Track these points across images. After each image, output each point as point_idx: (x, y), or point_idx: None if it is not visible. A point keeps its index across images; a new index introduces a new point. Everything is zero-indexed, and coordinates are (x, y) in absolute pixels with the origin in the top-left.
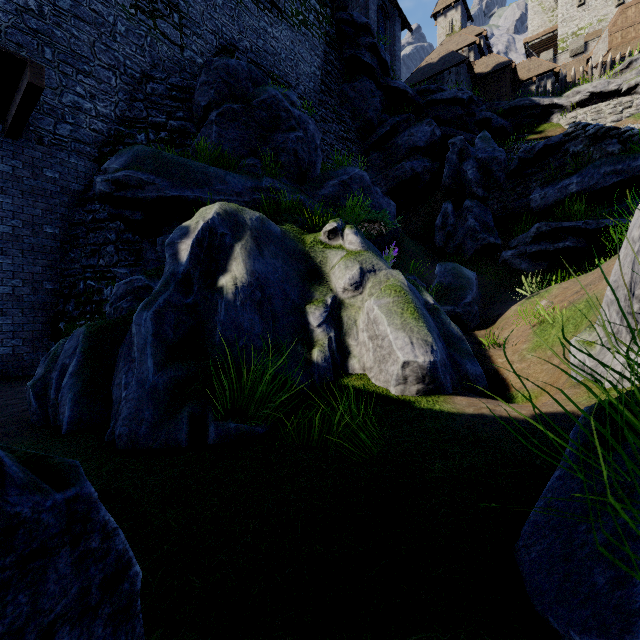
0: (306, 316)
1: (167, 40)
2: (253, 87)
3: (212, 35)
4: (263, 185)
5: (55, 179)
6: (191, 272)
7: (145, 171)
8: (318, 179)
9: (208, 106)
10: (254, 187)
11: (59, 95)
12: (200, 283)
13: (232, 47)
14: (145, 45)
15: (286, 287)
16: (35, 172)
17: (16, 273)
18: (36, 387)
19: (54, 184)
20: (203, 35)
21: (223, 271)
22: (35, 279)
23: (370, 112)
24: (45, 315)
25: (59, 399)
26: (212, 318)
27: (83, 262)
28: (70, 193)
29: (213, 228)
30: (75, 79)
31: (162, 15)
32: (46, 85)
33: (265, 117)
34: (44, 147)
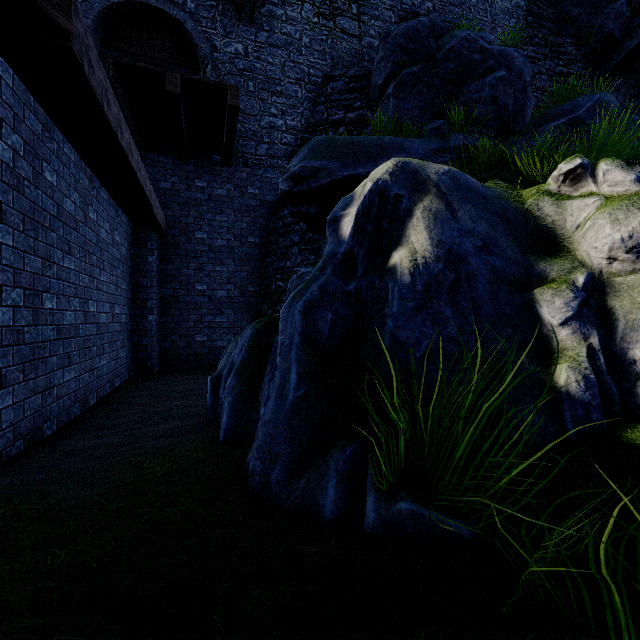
0: (535, 307)
1: (346, 35)
2: (436, 43)
3: (390, 11)
4: (451, 145)
5: (255, 194)
6: (354, 250)
7: (318, 158)
8: (529, 126)
9: (385, 83)
10: (439, 149)
11: (258, 120)
12: (366, 264)
13: (412, 15)
14: (326, 48)
15: (495, 262)
16: (242, 191)
17: (230, 279)
18: (212, 383)
19: (255, 199)
20: (381, 15)
21: (397, 245)
22: (242, 283)
23: (608, 24)
24: (249, 314)
25: (222, 400)
26: (380, 311)
27: (275, 265)
28: (266, 205)
29: (384, 190)
30: (270, 102)
31: (341, 12)
32: (250, 114)
33: (452, 69)
34: (248, 168)
